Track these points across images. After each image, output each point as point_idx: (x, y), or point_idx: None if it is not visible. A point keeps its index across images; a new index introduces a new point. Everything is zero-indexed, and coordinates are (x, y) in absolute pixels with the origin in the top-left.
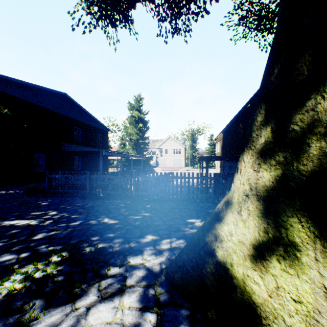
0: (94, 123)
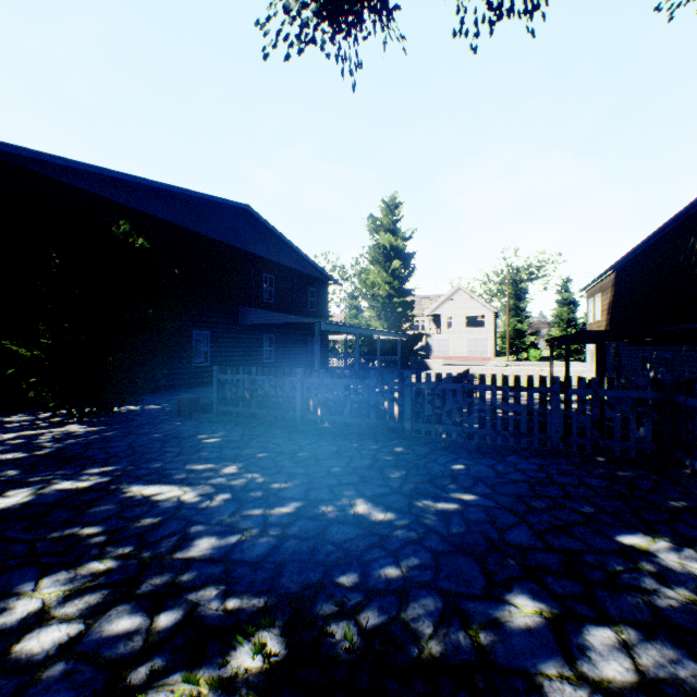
0: (301, 265)
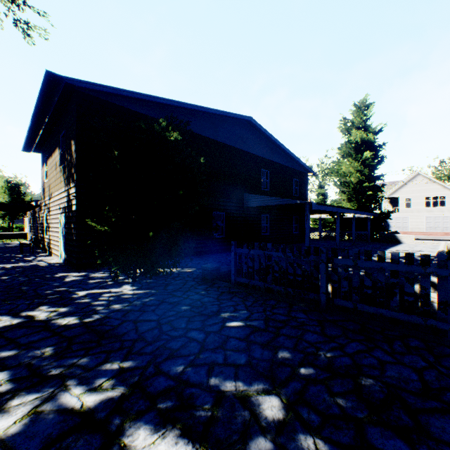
0: (287, 162)
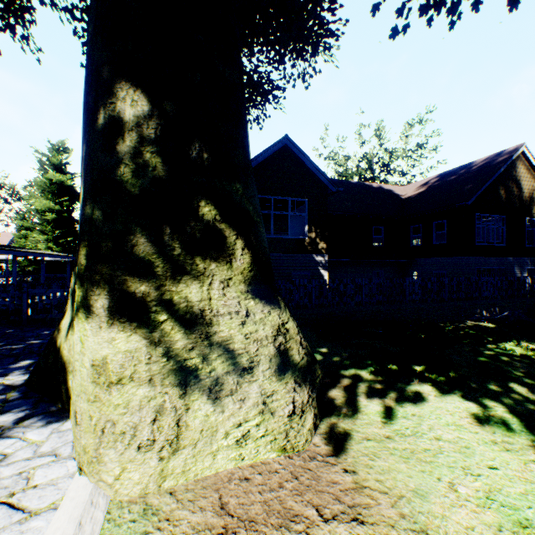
0: None
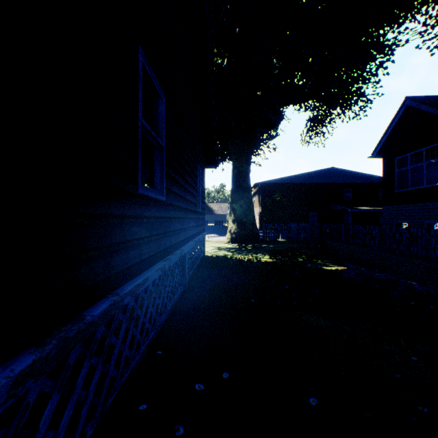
0: (372, 179)
